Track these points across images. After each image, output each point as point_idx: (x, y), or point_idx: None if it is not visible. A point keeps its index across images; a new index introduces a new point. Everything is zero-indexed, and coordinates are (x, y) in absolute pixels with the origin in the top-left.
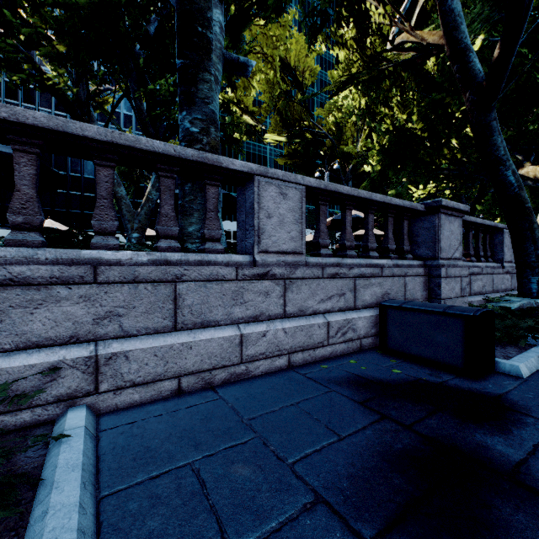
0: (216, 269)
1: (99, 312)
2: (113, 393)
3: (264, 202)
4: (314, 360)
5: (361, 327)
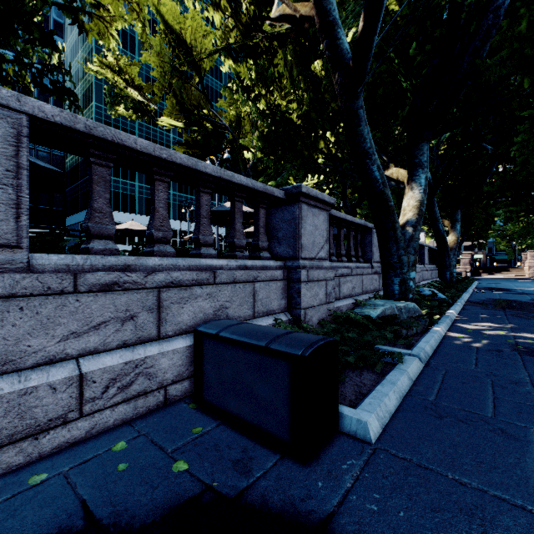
0: None
1: None
2: None
3: None
4: (37, 456)
5: (168, 367)
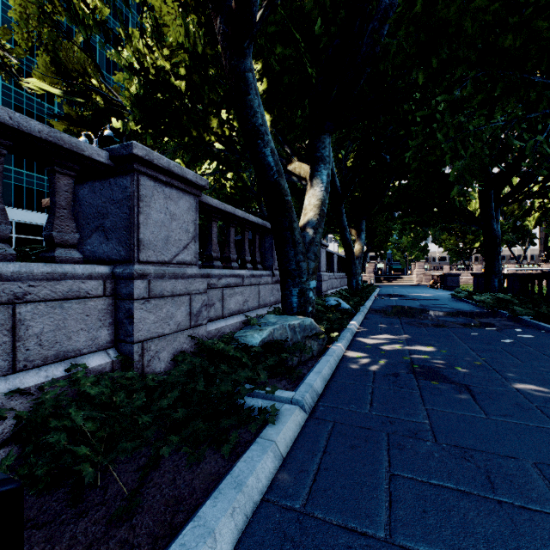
0: None
1: None
2: None
3: None
4: None
5: None
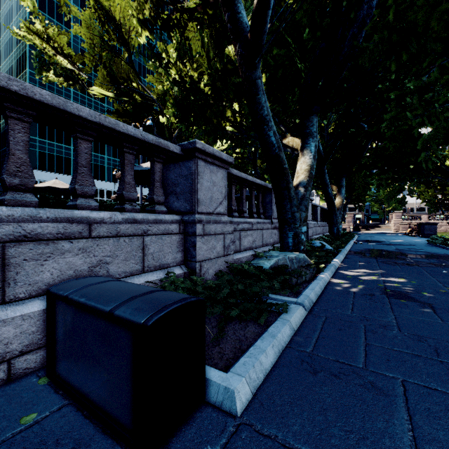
0: None
1: None
2: None
3: None
4: None
5: (13, 336)
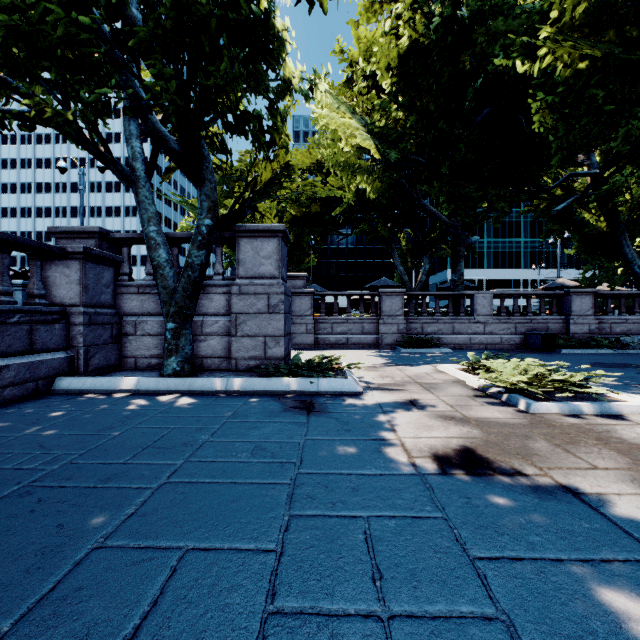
0: (463, 320)
1: (438, 329)
2: (441, 345)
3: (477, 301)
4: (495, 348)
5: (517, 341)
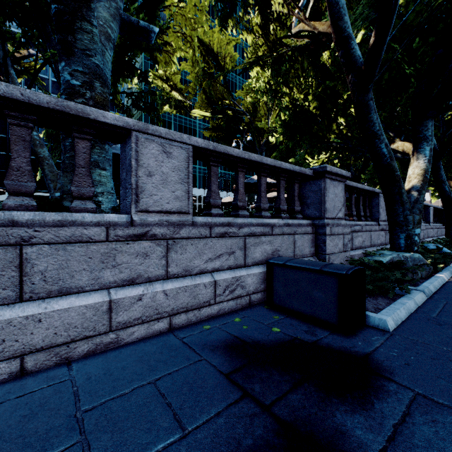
0: (79, 229)
1: None
2: None
3: (143, 159)
4: (199, 319)
5: (250, 283)
